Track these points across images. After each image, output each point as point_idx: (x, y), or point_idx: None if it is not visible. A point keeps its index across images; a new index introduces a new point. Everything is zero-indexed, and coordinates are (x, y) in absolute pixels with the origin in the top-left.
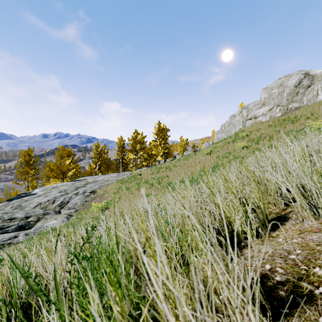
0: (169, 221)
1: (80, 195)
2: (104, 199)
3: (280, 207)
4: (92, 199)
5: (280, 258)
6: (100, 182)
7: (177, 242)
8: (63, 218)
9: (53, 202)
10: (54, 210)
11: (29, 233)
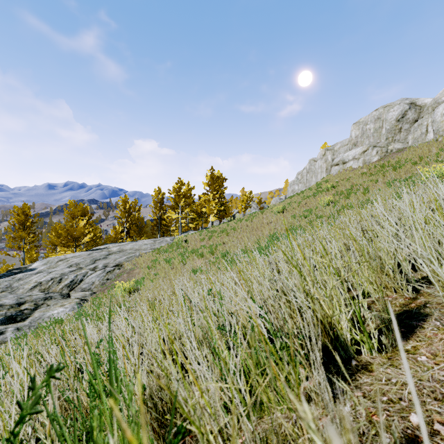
0: (227, 329)
1: (99, 271)
2: (133, 276)
3: (406, 295)
4: (117, 276)
5: (436, 401)
6: (128, 252)
7: (243, 378)
8: (74, 304)
9: (59, 280)
10: (60, 293)
11: (23, 327)
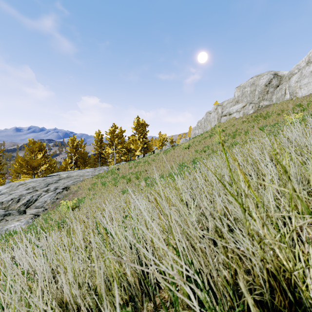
0: None
1: (51, 192)
2: (77, 196)
3: None
4: (65, 196)
5: None
6: (74, 177)
7: None
8: (28, 218)
9: (17, 200)
10: (17, 210)
11: None
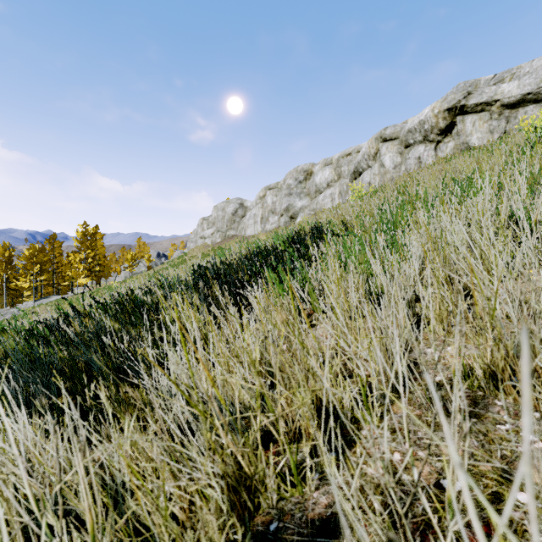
0: None
1: None
2: None
3: None
4: None
5: None
6: None
7: None
8: None
9: None
10: None
11: None
